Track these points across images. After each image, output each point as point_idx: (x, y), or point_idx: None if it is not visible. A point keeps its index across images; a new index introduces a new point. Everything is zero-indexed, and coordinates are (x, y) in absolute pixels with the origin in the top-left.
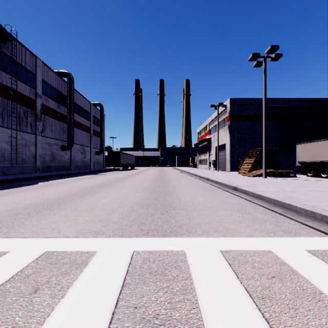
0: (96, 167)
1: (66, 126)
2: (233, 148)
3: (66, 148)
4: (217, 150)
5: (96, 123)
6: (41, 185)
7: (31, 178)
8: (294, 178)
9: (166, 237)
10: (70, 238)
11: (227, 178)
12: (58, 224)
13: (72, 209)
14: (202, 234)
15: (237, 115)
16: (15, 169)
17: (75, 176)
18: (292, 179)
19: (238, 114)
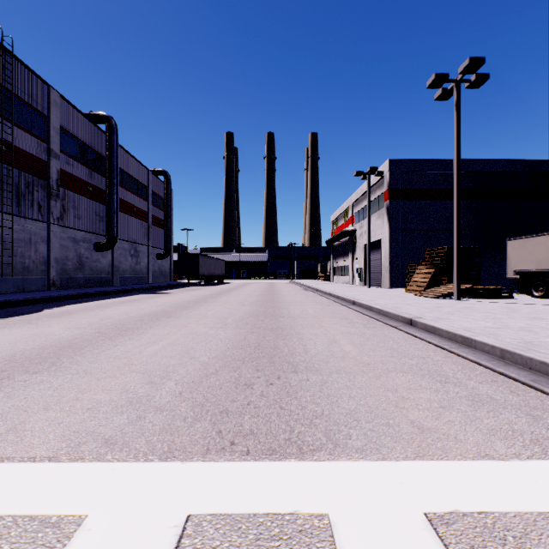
0: (157, 280)
1: (104, 209)
2: (396, 248)
3: (104, 247)
4: (366, 251)
5: (158, 205)
6: (45, 315)
7: (34, 300)
8: (511, 300)
9: (278, 460)
10: (36, 464)
11: (388, 300)
12: (28, 415)
13: (80, 370)
14: (366, 450)
15: (401, 189)
16: (10, 284)
17: (116, 296)
18: (509, 302)
19: (403, 188)
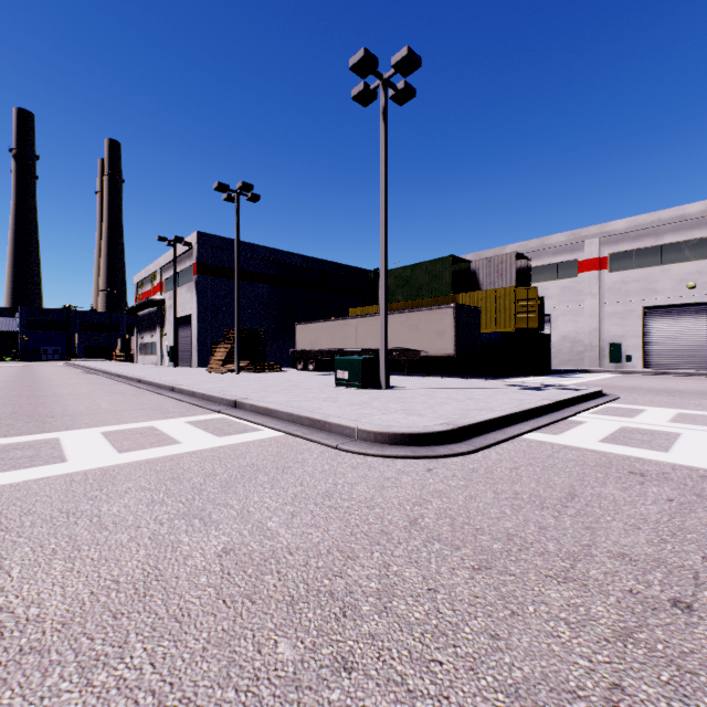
0: None
1: None
2: (206, 325)
3: None
4: (177, 326)
5: None
6: None
7: None
8: (279, 373)
9: (36, 434)
10: None
11: (177, 377)
12: None
13: None
14: (87, 428)
15: (212, 265)
16: None
17: None
18: (273, 374)
19: (213, 264)
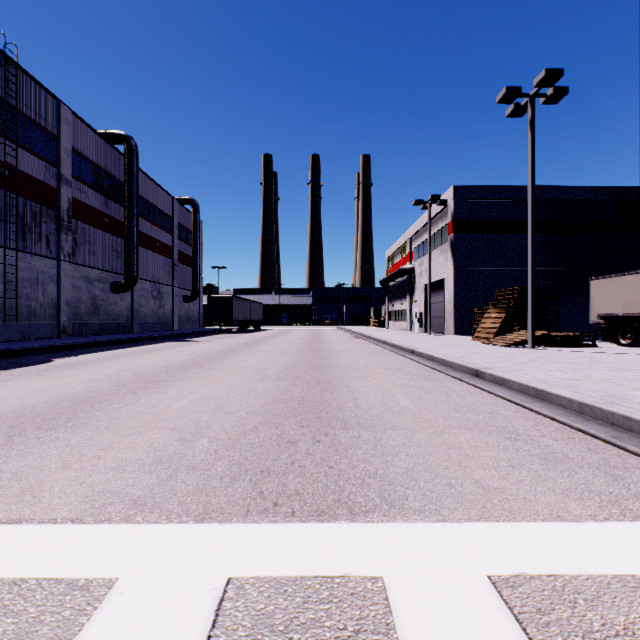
0: (184, 326)
1: (122, 244)
2: (461, 289)
3: (123, 288)
4: (426, 292)
5: (185, 239)
6: (56, 365)
7: (42, 348)
8: (594, 348)
9: (327, 521)
10: (58, 525)
11: (452, 349)
12: (45, 474)
13: (100, 426)
14: (425, 511)
15: (468, 221)
16: (14, 330)
17: (136, 345)
18: (591, 351)
19: (470, 219)
